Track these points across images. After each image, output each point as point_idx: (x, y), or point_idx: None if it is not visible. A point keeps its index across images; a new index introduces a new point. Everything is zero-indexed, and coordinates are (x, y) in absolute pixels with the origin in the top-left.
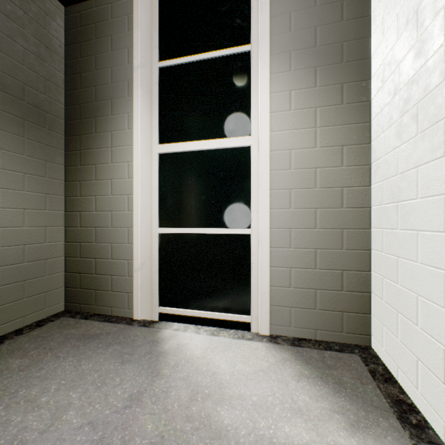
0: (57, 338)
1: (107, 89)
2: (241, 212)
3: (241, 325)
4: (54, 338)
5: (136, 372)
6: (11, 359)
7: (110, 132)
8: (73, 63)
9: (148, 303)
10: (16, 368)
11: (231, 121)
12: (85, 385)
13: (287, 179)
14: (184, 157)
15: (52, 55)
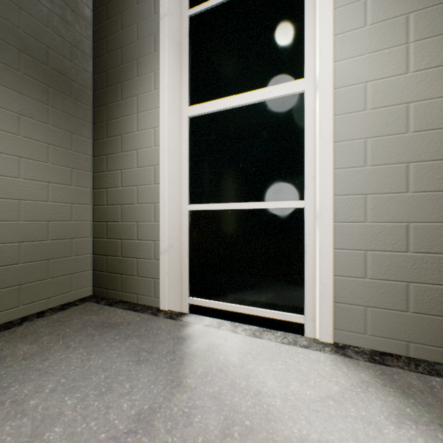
0: (75, 324)
1: (133, 48)
2: (290, 180)
3: (290, 327)
4: (72, 324)
5: (152, 377)
6: (21, 343)
7: (135, 96)
8: (100, 28)
9: (176, 292)
10: (20, 356)
11: (277, 64)
12: (86, 388)
13: (360, 125)
14: (218, 118)
15: (78, 20)
